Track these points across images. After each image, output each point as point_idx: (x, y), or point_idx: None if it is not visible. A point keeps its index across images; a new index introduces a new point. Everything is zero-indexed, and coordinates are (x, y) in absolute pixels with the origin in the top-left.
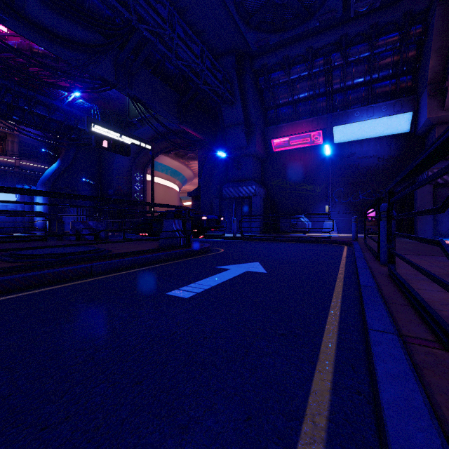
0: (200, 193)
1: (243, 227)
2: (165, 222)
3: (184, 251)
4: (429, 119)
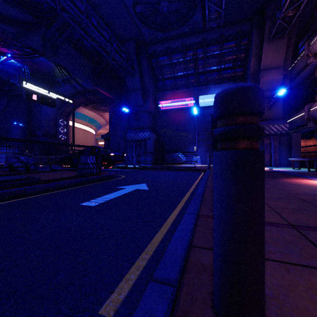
0: (110, 137)
1: (140, 161)
2: (82, 157)
3: (96, 177)
4: None
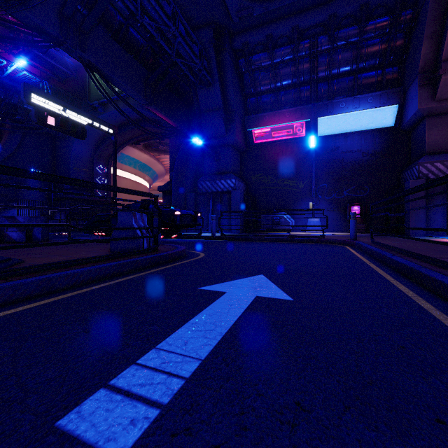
0: (173, 187)
1: (223, 225)
2: (121, 216)
3: (148, 258)
4: (420, 110)
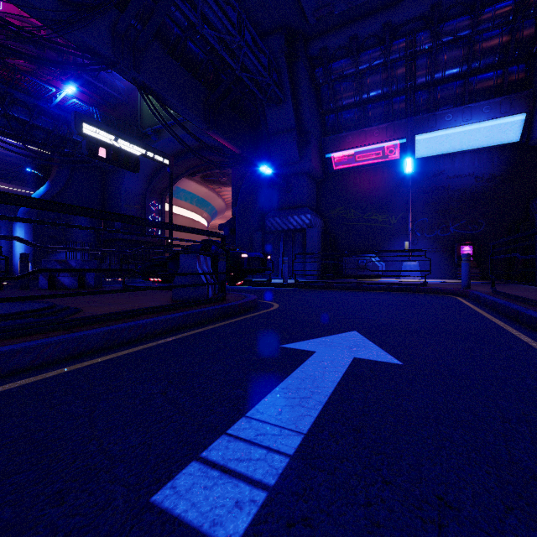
0: (236, 225)
1: (297, 270)
2: (183, 259)
3: (216, 309)
4: None
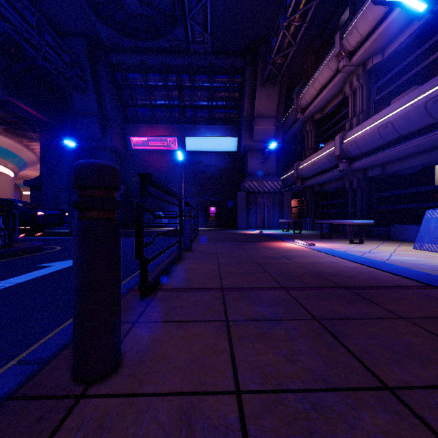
0: (42, 184)
1: None
2: None
3: (0, 252)
4: (245, 145)
